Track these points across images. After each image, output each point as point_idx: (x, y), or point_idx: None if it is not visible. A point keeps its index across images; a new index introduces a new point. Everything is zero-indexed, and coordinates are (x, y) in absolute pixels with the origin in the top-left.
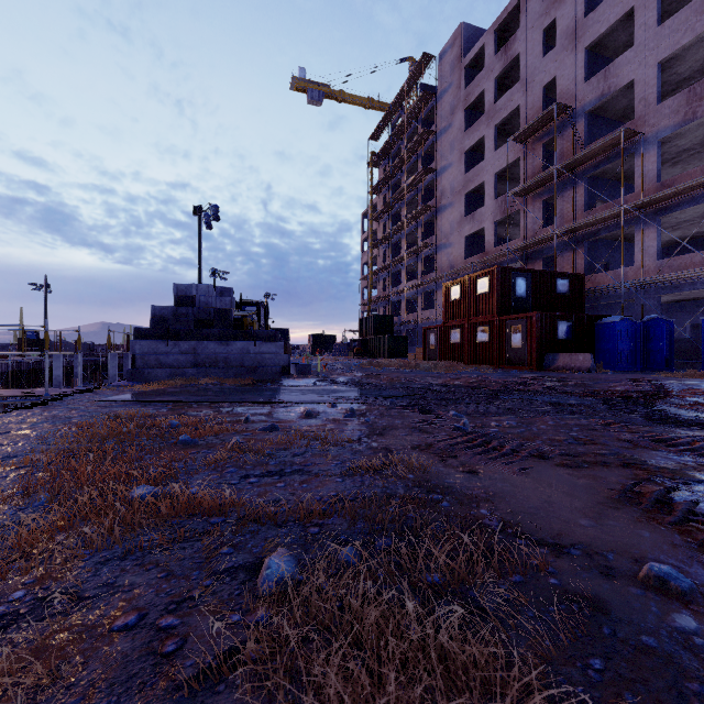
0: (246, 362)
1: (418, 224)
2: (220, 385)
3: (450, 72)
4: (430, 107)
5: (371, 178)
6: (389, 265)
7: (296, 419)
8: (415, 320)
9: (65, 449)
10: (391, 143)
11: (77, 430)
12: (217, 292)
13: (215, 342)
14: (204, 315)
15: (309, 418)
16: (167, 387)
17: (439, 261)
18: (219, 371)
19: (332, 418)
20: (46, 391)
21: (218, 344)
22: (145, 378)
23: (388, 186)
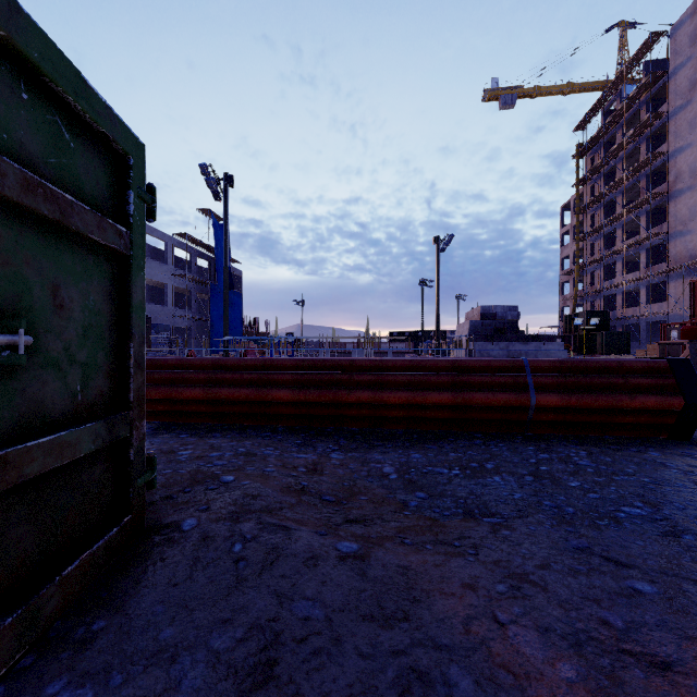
0: (539, 355)
1: (641, 213)
2: None
3: (689, 44)
4: (659, 86)
5: (576, 172)
6: (600, 258)
7: None
8: (637, 315)
9: None
10: (603, 132)
11: None
12: (507, 309)
13: (519, 342)
14: (499, 324)
15: None
16: None
17: (672, 250)
18: None
19: None
20: None
21: (521, 344)
22: None
23: (598, 176)
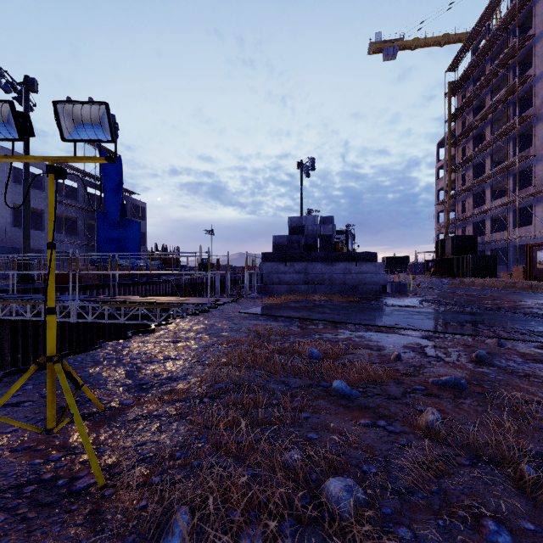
0: (348, 280)
1: (508, 140)
2: (330, 301)
3: None
4: (526, 11)
5: (448, 107)
6: (470, 187)
7: (467, 364)
8: (504, 239)
9: (216, 375)
10: (472, 67)
11: (226, 352)
12: (320, 221)
13: (321, 263)
14: (310, 240)
15: (487, 364)
16: (288, 301)
17: (539, 173)
18: (325, 288)
19: (530, 370)
20: (208, 300)
21: (324, 265)
22: (270, 292)
23: (468, 110)
